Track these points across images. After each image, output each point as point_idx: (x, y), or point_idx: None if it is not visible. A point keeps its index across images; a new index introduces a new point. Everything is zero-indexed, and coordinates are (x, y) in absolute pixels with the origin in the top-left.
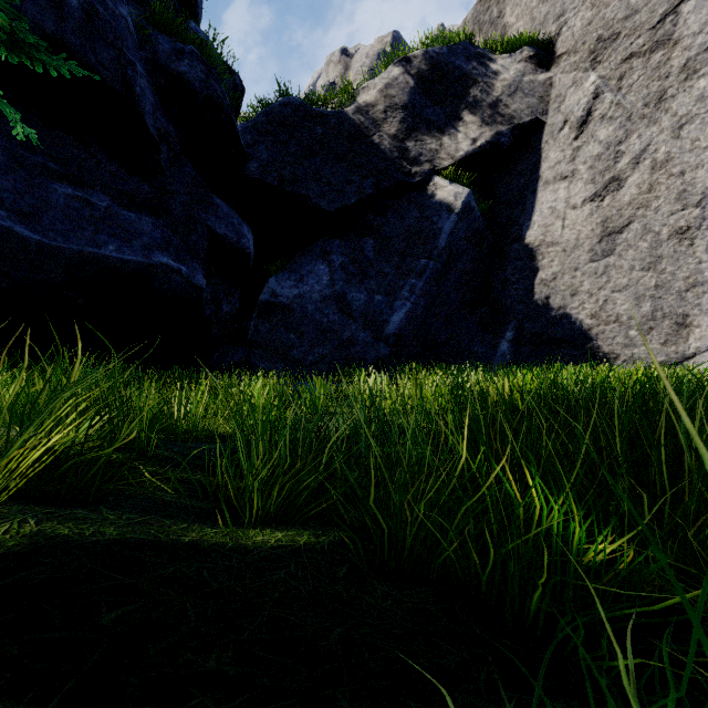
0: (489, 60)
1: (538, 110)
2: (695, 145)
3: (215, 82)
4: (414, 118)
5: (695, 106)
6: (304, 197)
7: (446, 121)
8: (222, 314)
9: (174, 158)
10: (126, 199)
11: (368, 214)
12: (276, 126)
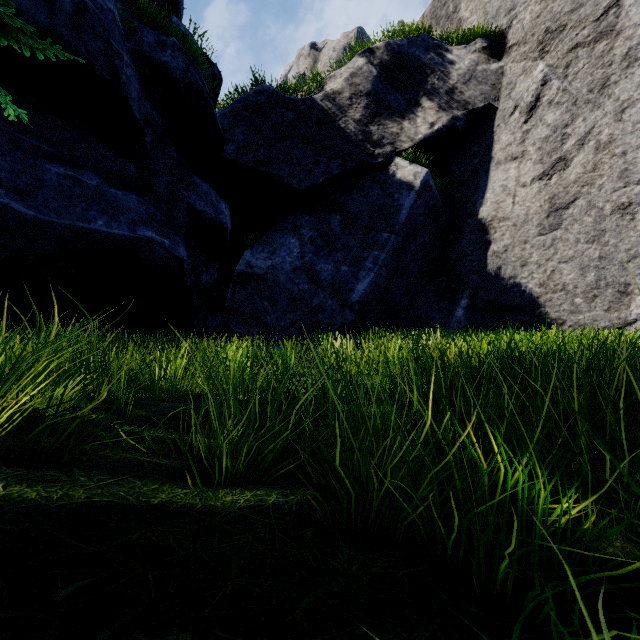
0: (446, 51)
1: (490, 96)
2: (636, 127)
3: (195, 71)
4: (377, 105)
5: (636, 92)
6: (277, 177)
7: (406, 106)
8: (202, 284)
9: (157, 141)
10: (114, 178)
11: (335, 192)
12: (250, 112)
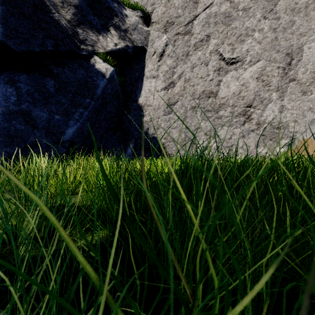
0: (123, 7)
1: (144, 42)
2: (197, 76)
3: None
4: (82, 17)
5: (197, 61)
6: None
7: (101, 27)
8: None
9: None
10: None
11: (50, 63)
12: None
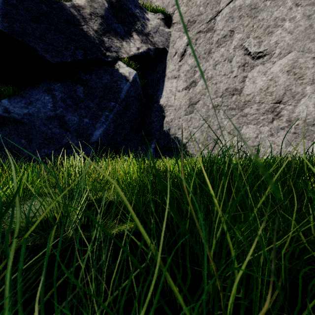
0: (145, 12)
1: (165, 44)
2: (220, 73)
3: None
4: (107, 25)
5: (220, 58)
6: (32, 48)
7: (124, 34)
8: None
9: None
10: None
11: (80, 71)
12: None
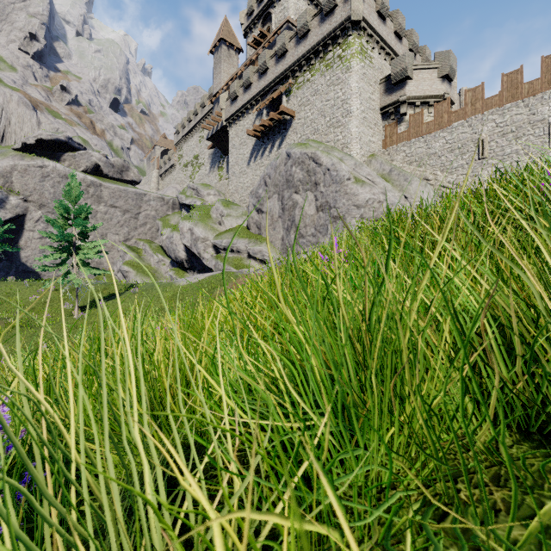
0: (10, 196)
1: (25, 212)
2: None
3: None
4: None
5: None
6: None
7: None
8: None
9: None
10: None
11: None
12: None
